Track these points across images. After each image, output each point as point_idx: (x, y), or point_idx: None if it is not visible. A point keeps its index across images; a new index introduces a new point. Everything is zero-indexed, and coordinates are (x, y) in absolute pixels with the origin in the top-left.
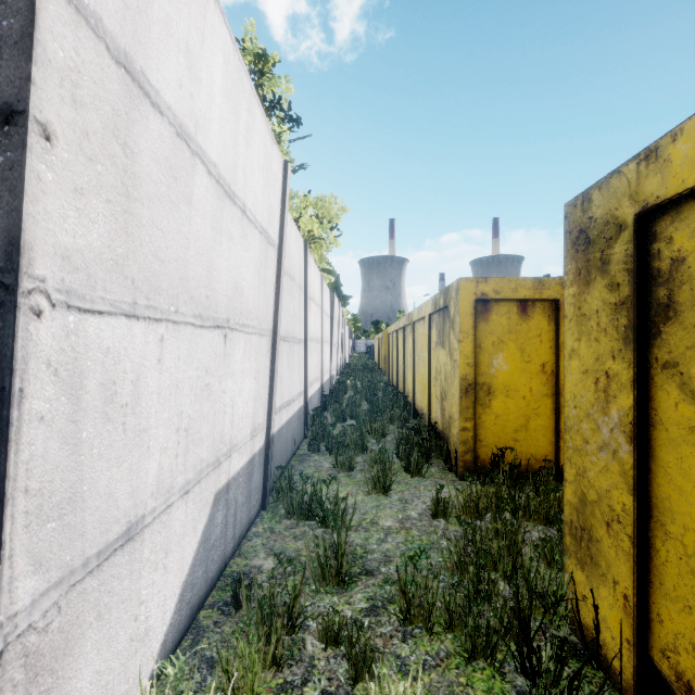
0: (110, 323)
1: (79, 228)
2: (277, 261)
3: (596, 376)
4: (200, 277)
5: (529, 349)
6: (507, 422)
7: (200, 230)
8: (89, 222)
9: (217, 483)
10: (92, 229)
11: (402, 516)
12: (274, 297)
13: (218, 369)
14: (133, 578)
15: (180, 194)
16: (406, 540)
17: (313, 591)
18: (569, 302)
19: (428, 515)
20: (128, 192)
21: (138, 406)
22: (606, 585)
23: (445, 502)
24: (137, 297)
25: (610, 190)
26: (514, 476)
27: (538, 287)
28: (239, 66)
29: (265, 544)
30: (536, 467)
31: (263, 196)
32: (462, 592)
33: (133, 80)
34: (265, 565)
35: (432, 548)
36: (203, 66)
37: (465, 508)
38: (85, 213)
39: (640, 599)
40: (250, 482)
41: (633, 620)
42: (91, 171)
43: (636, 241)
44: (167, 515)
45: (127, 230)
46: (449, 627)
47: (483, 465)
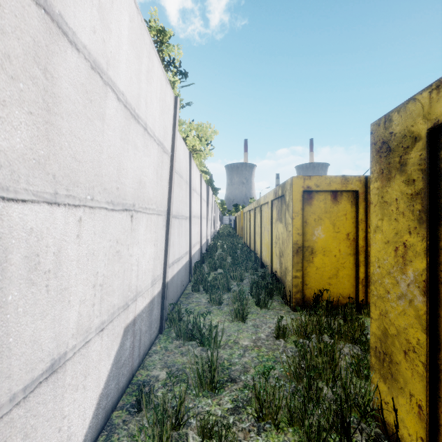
0: (33, 208)
1: (2, 133)
2: (170, 164)
3: (396, 245)
4: (111, 174)
5: (338, 223)
6: (324, 272)
7: (111, 140)
8: (12, 128)
9: (126, 320)
10: (15, 134)
11: (255, 337)
12: (168, 188)
13: (126, 240)
14: (56, 400)
15: (95, 113)
16: (258, 355)
17: (194, 395)
18: (374, 193)
19: (272, 336)
20: (49, 107)
21: (60, 271)
22: (404, 396)
23: (284, 328)
24: (58, 188)
25: (407, 112)
26: (329, 308)
27: (344, 182)
28: (141, 25)
29: (161, 359)
30: (343, 302)
31: (160, 119)
32: (298, 396)
33: (52, 21)
34: (161, 375)
35: (276, 361)
36: (113, 20)
37: (297, 332)
38: (7, 121)
39: (431, 409)
40: (151, 316)
41: (426, 424)
42: (13, 87)
43: (429, 149)
44: (86, 348)
45: (48, 137)
46: (290, 423)
47: (308, 301)
